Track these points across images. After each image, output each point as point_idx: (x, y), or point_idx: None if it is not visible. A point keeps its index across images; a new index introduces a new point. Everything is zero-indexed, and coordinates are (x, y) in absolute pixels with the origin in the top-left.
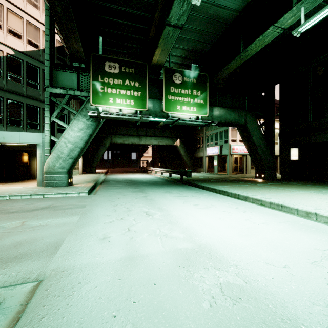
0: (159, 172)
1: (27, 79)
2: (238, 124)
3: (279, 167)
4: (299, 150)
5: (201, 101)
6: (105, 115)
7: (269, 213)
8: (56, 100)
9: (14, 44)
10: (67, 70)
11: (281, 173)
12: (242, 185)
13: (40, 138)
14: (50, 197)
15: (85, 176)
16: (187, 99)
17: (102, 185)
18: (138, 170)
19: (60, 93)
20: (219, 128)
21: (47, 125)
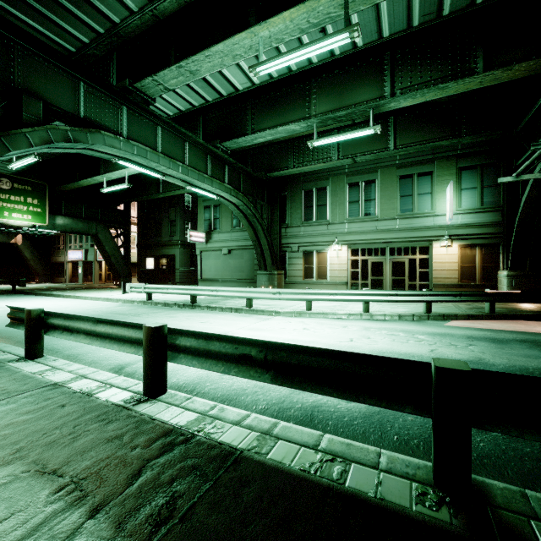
0: None
1: None
2: (88, 234)
3: (137, 275)
4: (155, 260)
5: (38, 210)
6: None
7: (63, 299)
8: None
9: None
10: None
11: (138, 281)
12: (81, 290)
13: None
14: None
15: None
16: (20, 206)
17: None
18: None
19: None
20: None
21: None
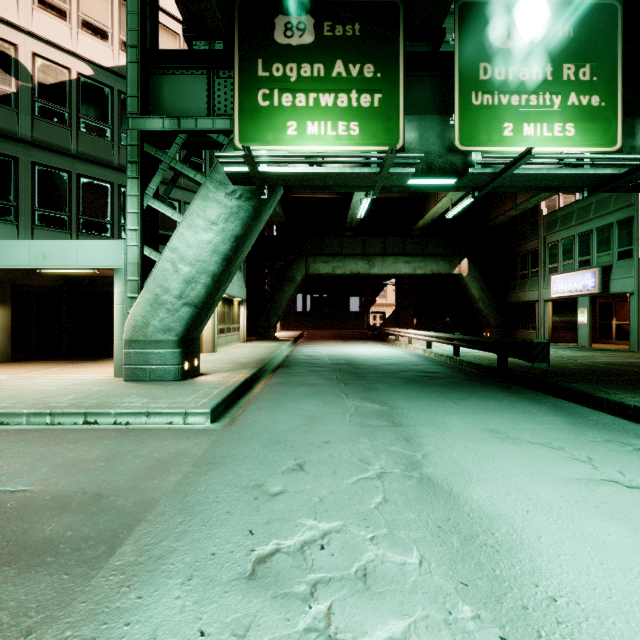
0: (416, 341)
1: (121, 129)
2: None
3: None
4: None
5: (592, 100)
6: (271, 167)
7: None
8: (154, 151)
9: (93, 52)
10: (183, 72)
11: None
12: None
13: (121, 254)
14: (104, 422)
15: (249, 348)
16: (541, 97)
17: (273, 378)
18: (365, 335)
19: (163, 128)
20: (597, 219)
21: (133, 218)
